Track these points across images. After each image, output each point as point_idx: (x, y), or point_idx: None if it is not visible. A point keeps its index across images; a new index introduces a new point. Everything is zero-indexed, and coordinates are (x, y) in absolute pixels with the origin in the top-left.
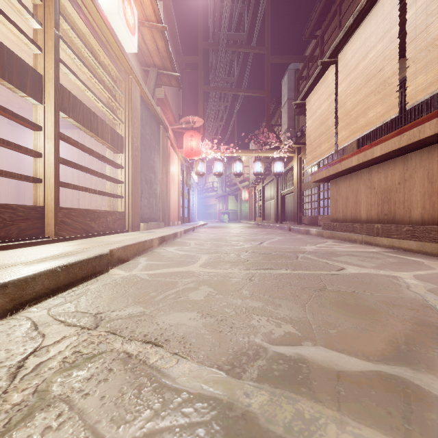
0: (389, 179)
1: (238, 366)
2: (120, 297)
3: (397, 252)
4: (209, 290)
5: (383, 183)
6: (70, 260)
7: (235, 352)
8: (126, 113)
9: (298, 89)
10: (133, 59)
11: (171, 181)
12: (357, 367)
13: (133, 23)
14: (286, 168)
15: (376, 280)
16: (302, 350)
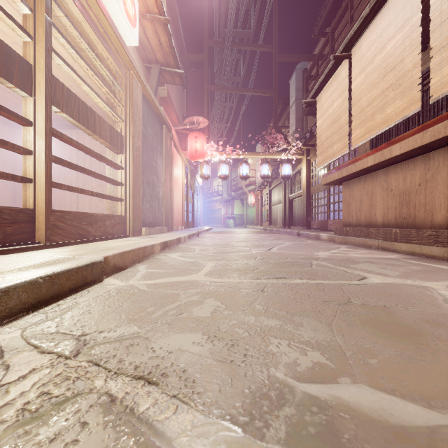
0: (408, 180)
1: (258, 417)
2: (111, 313)
3: (419, 258)
4: (215, 304)
5: (401, 184)
6: (56, 269)
7: (253, 394)
8: (127, 111)
9: (307, 88)
10: (135, 54)
11: (175, 184)
12: (420, 419)
13: (134, 14)
14: (294, 171)
15: (406, 292)
16: (340, 391)
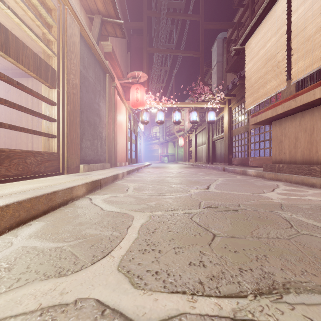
0: None
1: None
2: None
3: None
4: None
5: None
6: None
7: None
8: (60, 46)
9: (228, 50)
10: (75, 0)
11: (119, 127)
12: None
13: None
14: (217, 118)
15: None
16: None
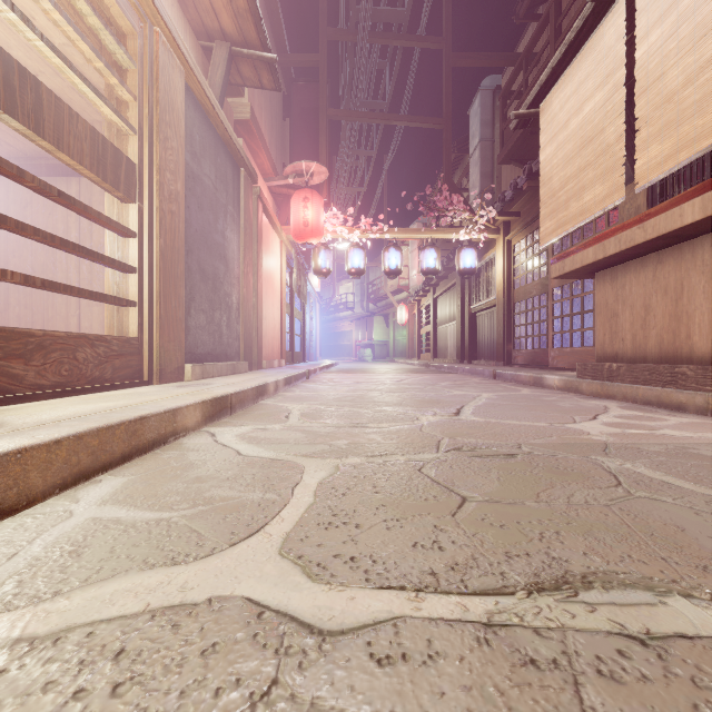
0: None
1: None
2: None
3: None
4: None
5: None
6: None
7: None
8: (145, 111)
9: (504, 114)
10: (174, 11)
11: (266, 282)
12: None
13: None
14: (480, 263)
15: None
16: None
